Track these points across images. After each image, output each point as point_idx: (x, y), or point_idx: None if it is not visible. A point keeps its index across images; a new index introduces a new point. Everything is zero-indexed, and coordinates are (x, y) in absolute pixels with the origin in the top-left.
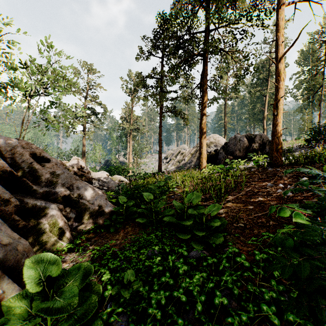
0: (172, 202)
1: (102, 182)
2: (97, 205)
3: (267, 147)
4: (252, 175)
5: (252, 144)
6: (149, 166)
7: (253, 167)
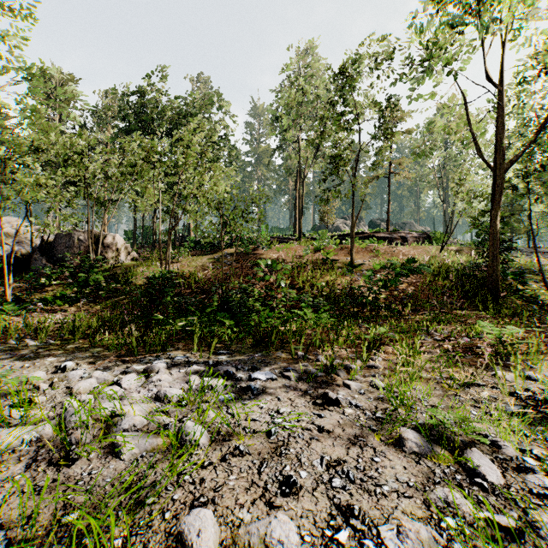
0: None
1: None
2: None
3: None
4: None
5: None
6: None
7: None
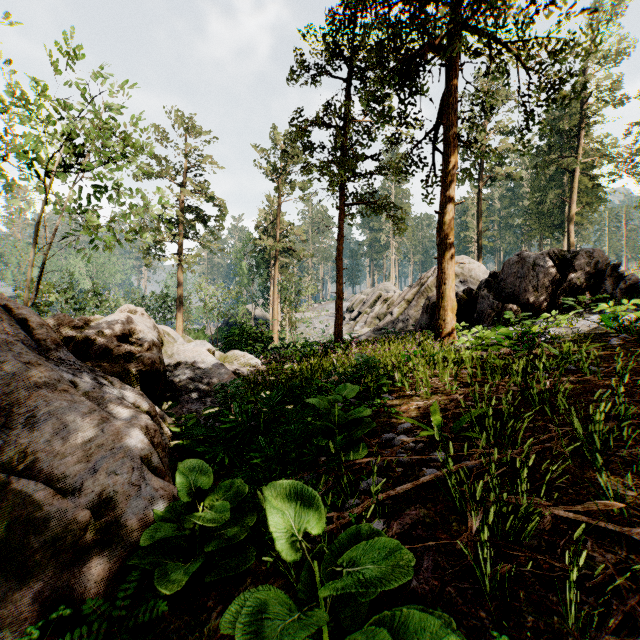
0: (393, 468)
1: (193, 370)
2: (94, 493)
3: (607, 281)
4: (636, 360)
5: (568, 275)
6: (315, 326)
7: (602, 334)
